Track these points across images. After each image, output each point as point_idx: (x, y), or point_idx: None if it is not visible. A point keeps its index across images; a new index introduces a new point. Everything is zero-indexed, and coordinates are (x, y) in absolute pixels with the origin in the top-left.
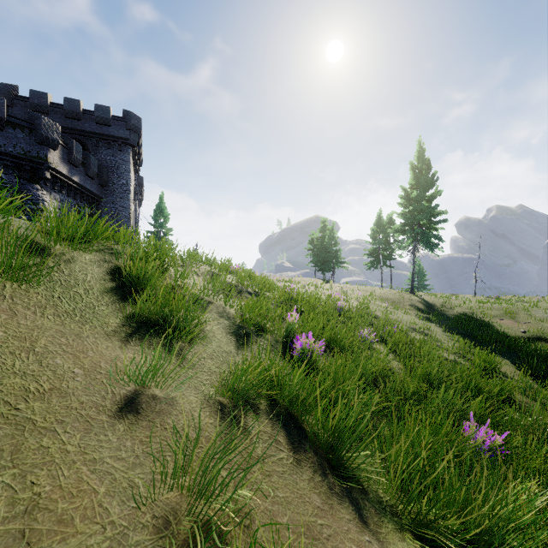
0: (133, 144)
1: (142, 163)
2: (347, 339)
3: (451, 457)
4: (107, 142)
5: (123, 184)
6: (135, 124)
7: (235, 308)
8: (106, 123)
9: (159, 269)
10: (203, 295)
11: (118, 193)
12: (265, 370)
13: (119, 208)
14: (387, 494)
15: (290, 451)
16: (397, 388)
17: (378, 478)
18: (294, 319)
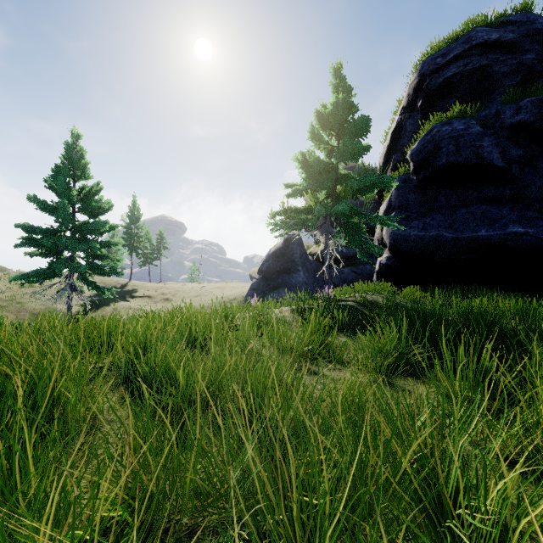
0: None
1: None
2: None
3: None
4: None
5: None
6: None
7: None
8: None
9: None
10: None
11: None
12: None
13: None
14: None
15: None
16: None
17: None
18: None
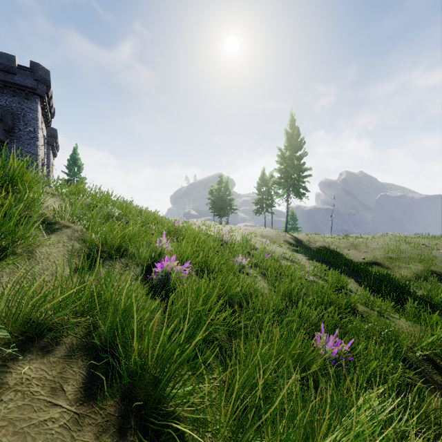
0: (40, 94)
1: (54, 115)
2: (224, 265)
3: (293, 381)
4: (12, 90)
5: (30, 131)
6: (43, 76)
7: (95, 232)
8: (11, 71)
9: (2, 188)
10: (58, 219)
11: (25, 140)
12: (90, 293)
13: (26, 154)
14: (217, 437)
15: (74, 403)
16: (260, 306)
17: (188, 432)
18: (164, 244)
